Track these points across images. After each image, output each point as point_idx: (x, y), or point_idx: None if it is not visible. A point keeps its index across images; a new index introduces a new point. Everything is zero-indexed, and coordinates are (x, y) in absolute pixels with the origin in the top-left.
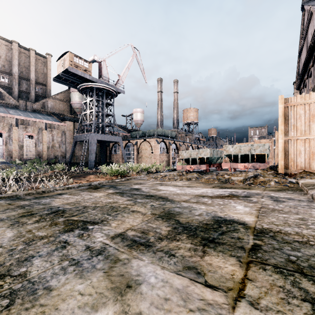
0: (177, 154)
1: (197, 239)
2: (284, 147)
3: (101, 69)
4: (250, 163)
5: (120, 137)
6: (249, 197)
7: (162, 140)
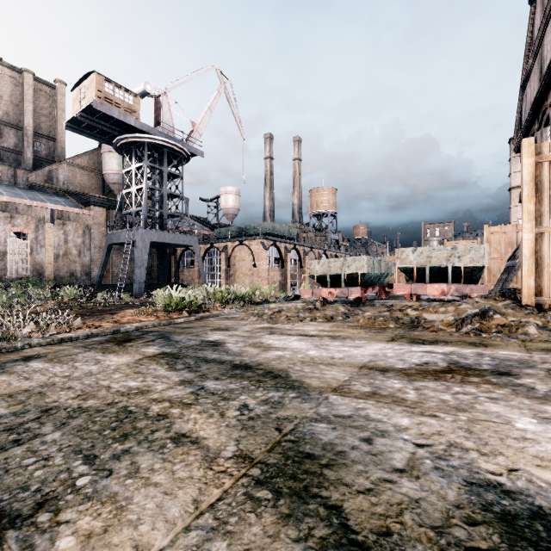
0: (300, 269)
1: None
2: (535, 250)
3: (158, 110)
4: (450, 284)
5: (194, 237)
6: (514, 376)
7: (273, 243)
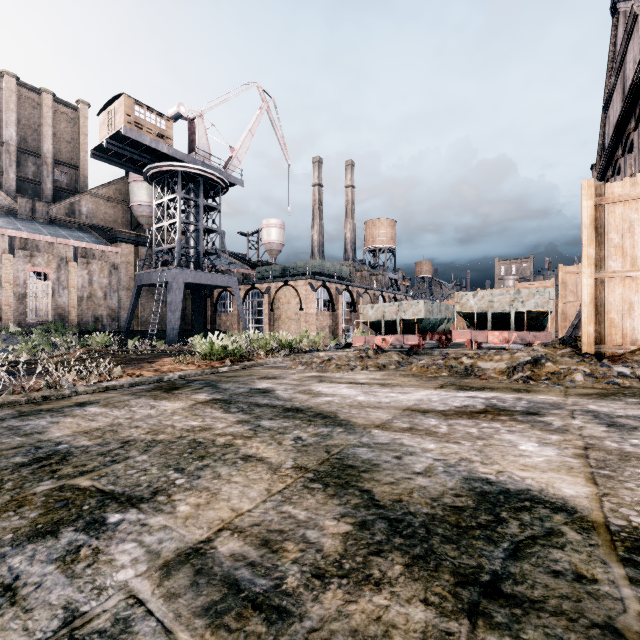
0: (353, 313)
1: (442, 579)
2: (595, 296)
3: (193, 135)
4: (513, 330)
5: (234, 277)
6: (540, 415)
7: (322, 284)
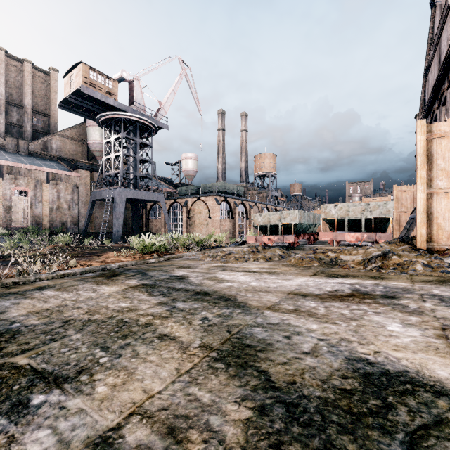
0: (246, 219)
1: None
2: (426, 206)
3: (132, 92)
4: (363, 232)
5: (161, 194)
6: (396, 298)
7: (225, 199)
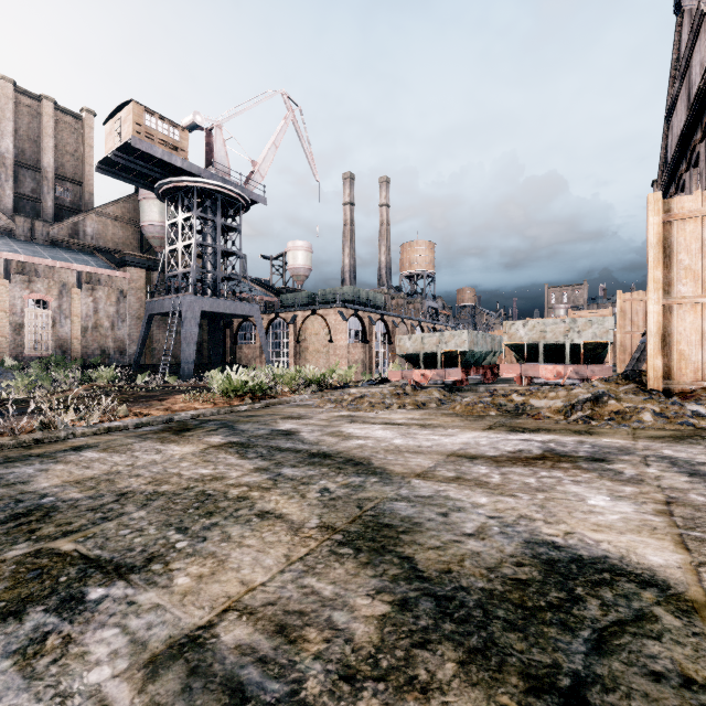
0: (388, 345)
1: (508, 684)
2: (663, 325)
3: (211, 147)
4: (568, 364)
5: (256, 305)
6: (608, 462)
7: (354, 313)
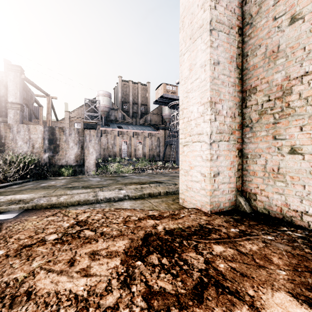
0: None
1: None
2: None
3: None
4: None
5: None
6: None
7: None
